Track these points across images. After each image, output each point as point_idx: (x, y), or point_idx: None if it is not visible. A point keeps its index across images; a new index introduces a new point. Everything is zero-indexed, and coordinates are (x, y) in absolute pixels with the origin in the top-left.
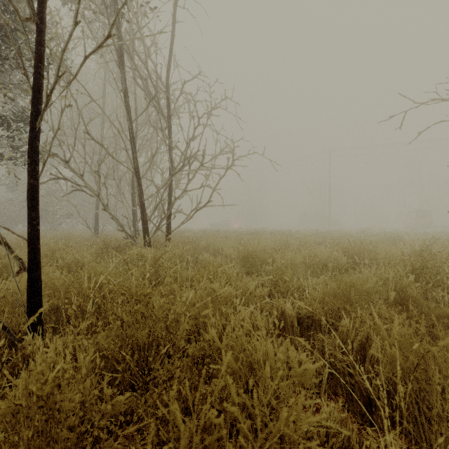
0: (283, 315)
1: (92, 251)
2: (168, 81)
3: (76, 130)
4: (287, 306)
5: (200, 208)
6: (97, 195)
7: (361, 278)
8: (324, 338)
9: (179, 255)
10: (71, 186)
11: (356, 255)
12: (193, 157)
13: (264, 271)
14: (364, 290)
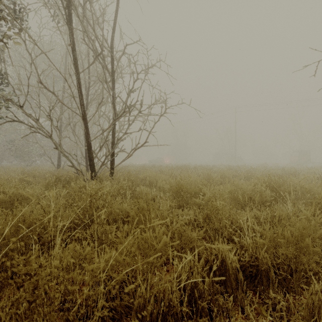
0: (224, 263)
1: (42, 184)
2: (112, 42)
3: (28, 79)
4: (231, 256)
5: (138, 148)
6: (49, 136)
7: (314, 222)
8: (276, 296)
9: (119, 188)
10: (29, 129)
11: (275, 189)
12: (133, 106)
13: (194, 203)
14: (317, 237)
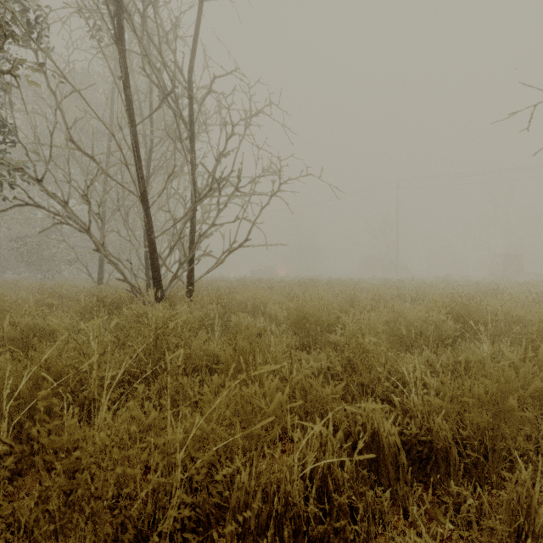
0: (376, 438)
1: (74, 311)
2: (190, 72)
3: (51, 134)
4: (387, 426)
5: (234, 249)
6: (86, 229)
7: (523, 371)
8: (460, 490)
9: (202, 317)
10: (52, 218)
11: (463, 317)
12: (226, 179)
13: (328, 341)
14: (528, 395)
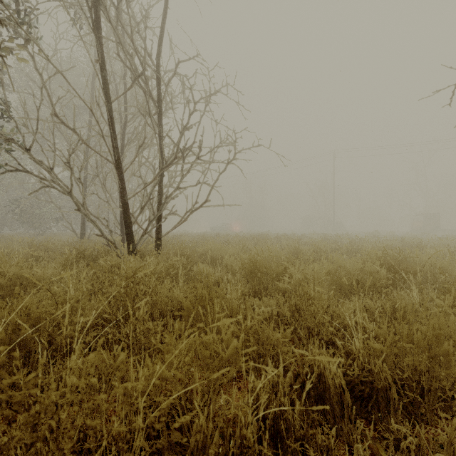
0: (322, 378)
1: (57, 262)
2: (158, 57)
3: (38, 110)
4: (333, 369)
5: (196, 209)
6: (68, 192)
7: None
8: (400, 428)
9: (168, 267)
10: (40, 182)
11: (394, 268)
12: (189, 149)
13: (277, 288)
14: None
